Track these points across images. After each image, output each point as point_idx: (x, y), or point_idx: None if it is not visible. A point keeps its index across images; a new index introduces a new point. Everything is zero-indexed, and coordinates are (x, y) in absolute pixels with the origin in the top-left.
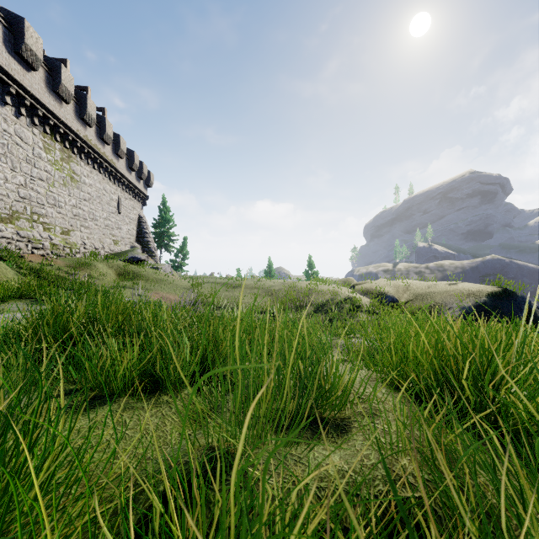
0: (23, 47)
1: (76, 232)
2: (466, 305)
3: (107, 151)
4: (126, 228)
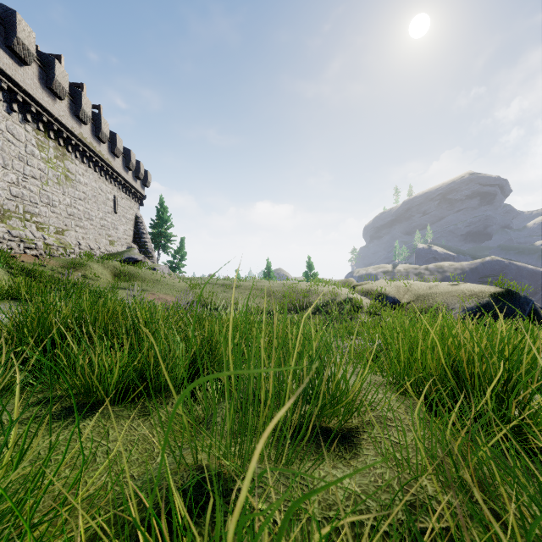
0: (14, 41)
1: (70, 231)
2: (469, 306)
3: (103, 149)
4: (123, 228)
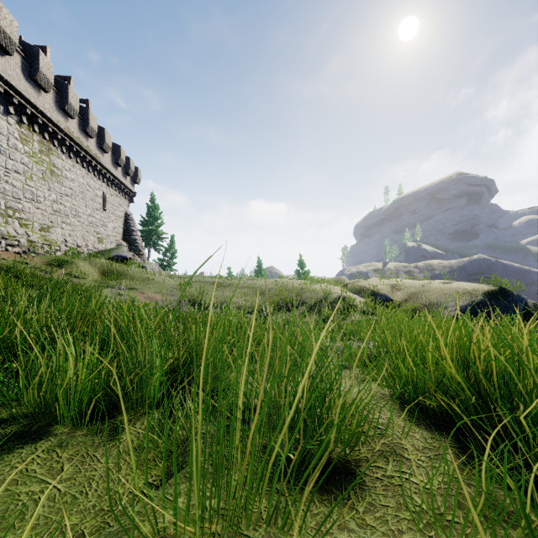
0: None
1: (56, 228)
2: (463, 304)
3: (91, 144)
4: (112, 226)
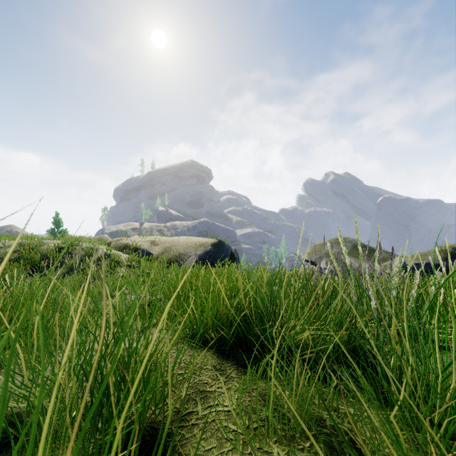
0: None
1: None
2: (200, 253)
3: None
4: None
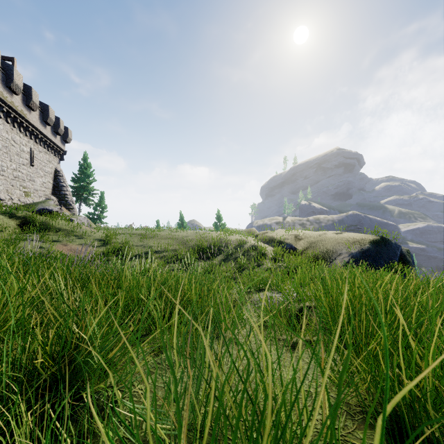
0: None
1: None
2: (354, 251)
3: (16, 101)
4: (41, 181)
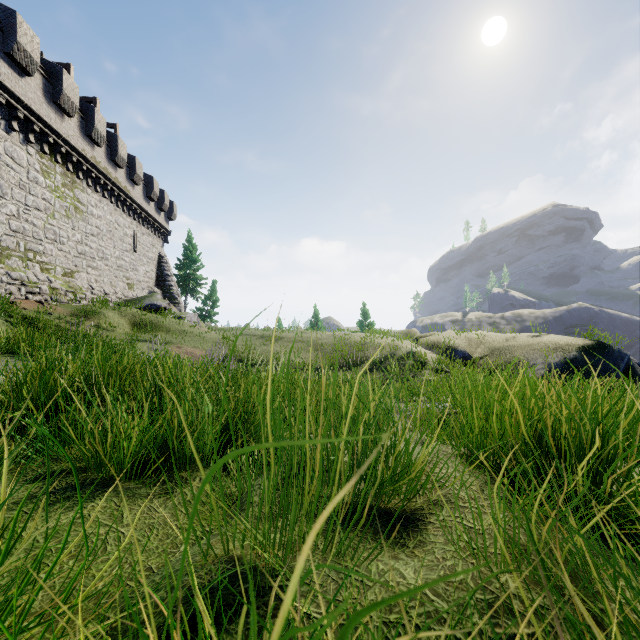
0: (14, 47)
1: (81, 273)
2: (553, 361)
3: (120, 176)
4: (144, 270)
